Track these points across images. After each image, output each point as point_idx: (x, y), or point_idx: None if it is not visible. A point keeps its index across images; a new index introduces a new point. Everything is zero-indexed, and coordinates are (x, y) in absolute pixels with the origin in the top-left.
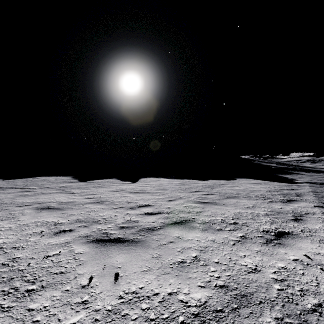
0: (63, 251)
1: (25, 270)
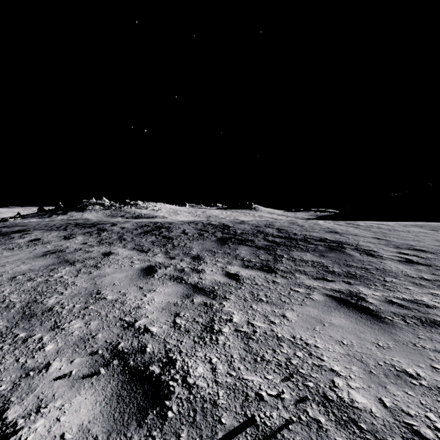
0: None
1: None
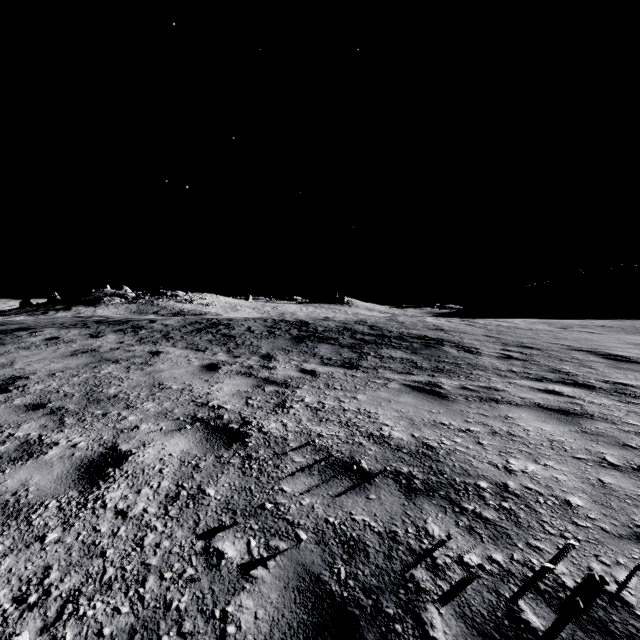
0: None
1: None
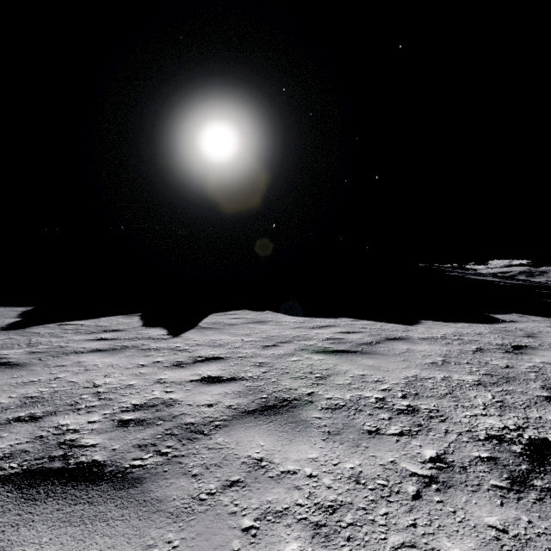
0: None
1: None
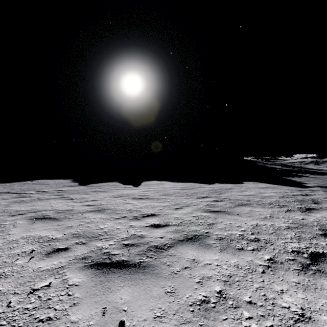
0: (54, 281)
1: (2, 314)
